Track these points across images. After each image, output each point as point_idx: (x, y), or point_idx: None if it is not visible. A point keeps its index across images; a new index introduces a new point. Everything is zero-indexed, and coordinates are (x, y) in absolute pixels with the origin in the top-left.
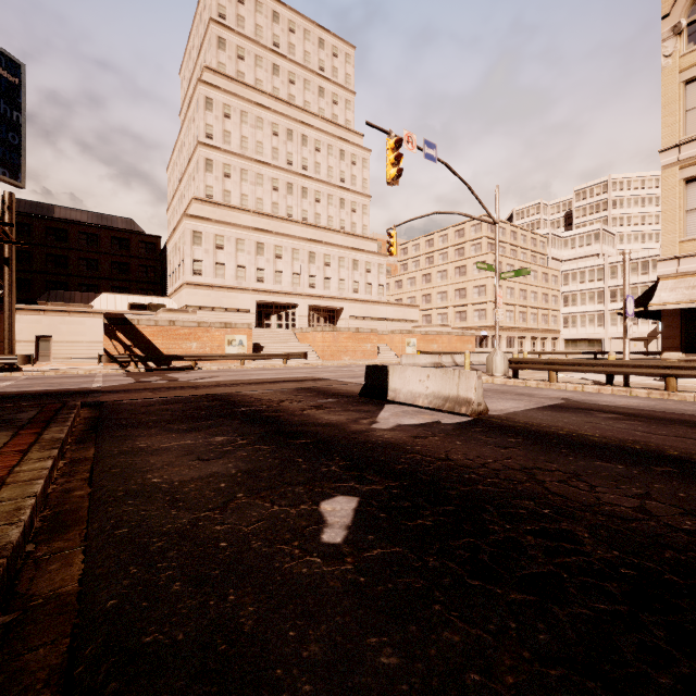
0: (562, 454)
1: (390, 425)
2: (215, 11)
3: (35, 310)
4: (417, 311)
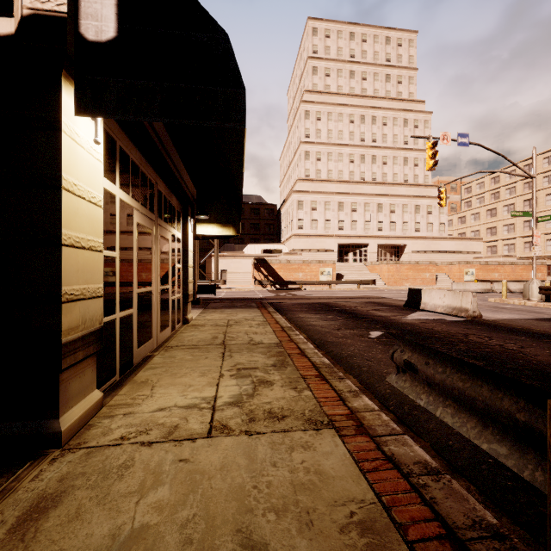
0: (498, 332)
1: (413, 318)
2: (311, 50)
3: (220, 256)
4: (479, 243)
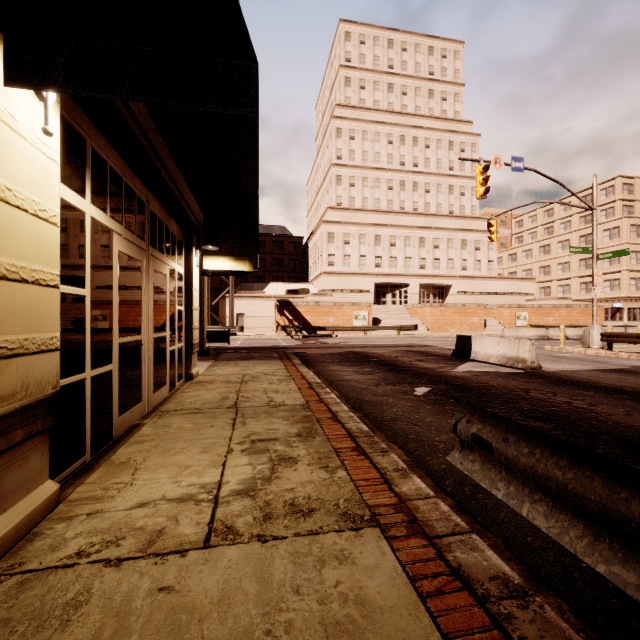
0: (562, 387)
1: (463, 370)
2: (343, 58)
3: (236, 297)
4: (532, 284)
